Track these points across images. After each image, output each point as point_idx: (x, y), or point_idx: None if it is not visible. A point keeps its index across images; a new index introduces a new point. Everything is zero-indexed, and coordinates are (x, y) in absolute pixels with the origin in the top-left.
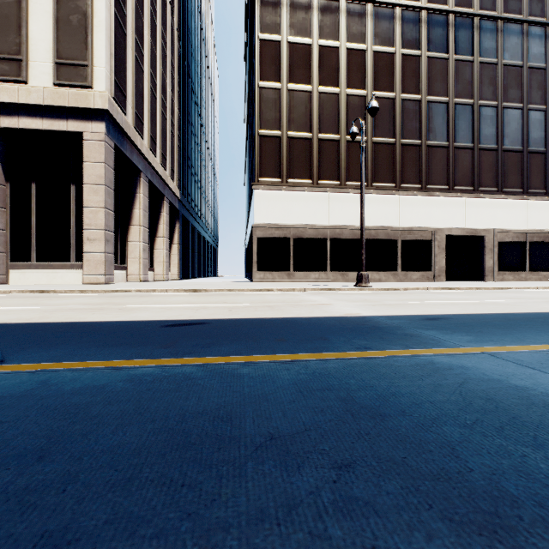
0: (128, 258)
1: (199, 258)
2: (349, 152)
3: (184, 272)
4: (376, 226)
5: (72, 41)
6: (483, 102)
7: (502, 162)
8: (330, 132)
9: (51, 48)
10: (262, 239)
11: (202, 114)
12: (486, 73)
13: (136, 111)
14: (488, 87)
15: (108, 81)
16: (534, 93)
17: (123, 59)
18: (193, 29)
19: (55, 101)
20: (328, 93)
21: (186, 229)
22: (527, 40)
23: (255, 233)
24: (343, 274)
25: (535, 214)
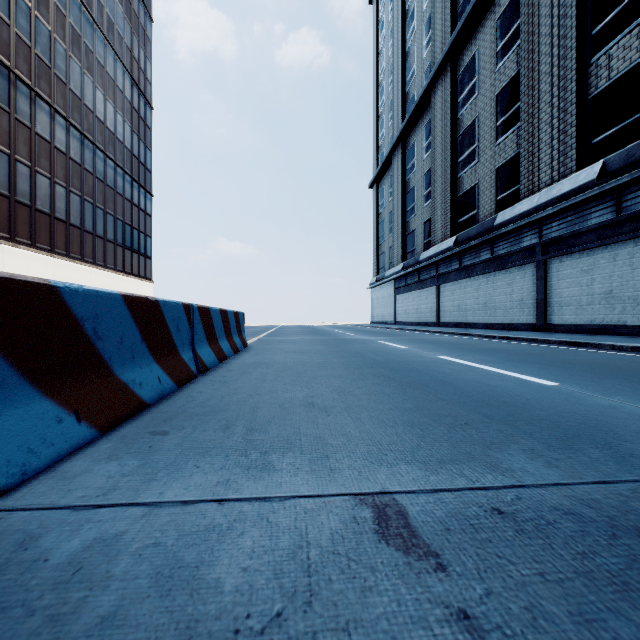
0: None
1: None
2: None
3: None
4: None
5: None
6: (20, 158)
7: (36, 220)
8: None
9: None
10: None
11: None
12: (23, 132)
13: None
14: (24, 147)
15: None
16: (60, 170)
17: None
18: None
19: None
20: None
21: None
22: (54, 124)
23: None
24: None
25: (61, 270)
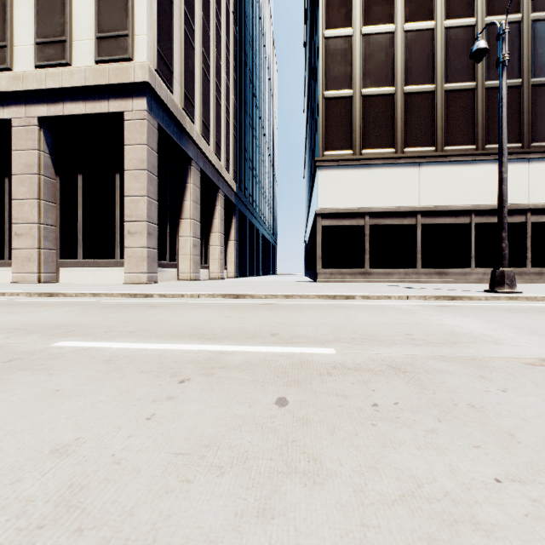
0: (178, 255)
1: (257, 256)
2: (449, 105)
3: (241, 270)
4: (491, 205)
5: (113, 11)
6: None
7: None
8: (421, 82)
9: (93, 23)
10: (329, 228)
11: (260, 107)
12: None
13: (185, 91)
14: None
15: (150, 51)
16: None
17: (169, 29)
18: (251, 17)
19: (96, 80)
20: (417, 30)
21: (243, 225)
22: None
23: (319, 221)
24: (440, 273)
25: None
